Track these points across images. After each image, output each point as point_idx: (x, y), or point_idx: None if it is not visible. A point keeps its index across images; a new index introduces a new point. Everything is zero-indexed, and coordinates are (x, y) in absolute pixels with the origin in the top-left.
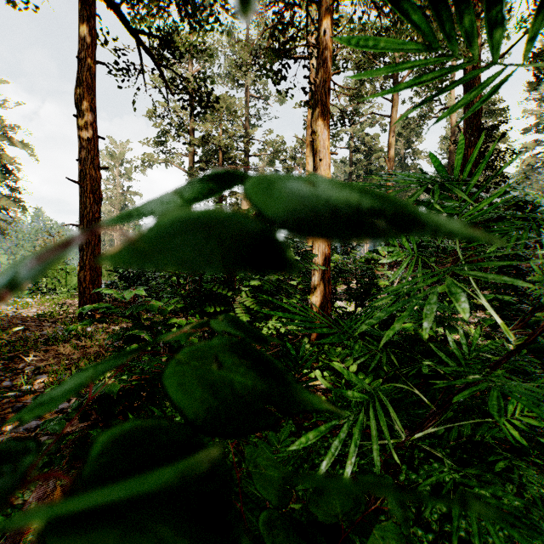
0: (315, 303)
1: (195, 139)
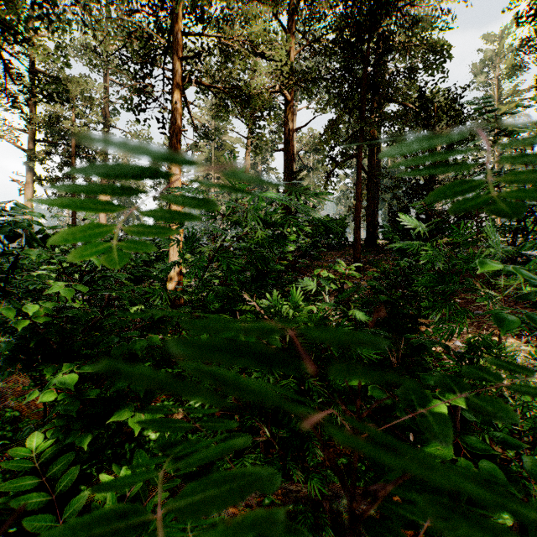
0: (171, 288)
1: (38, 117)
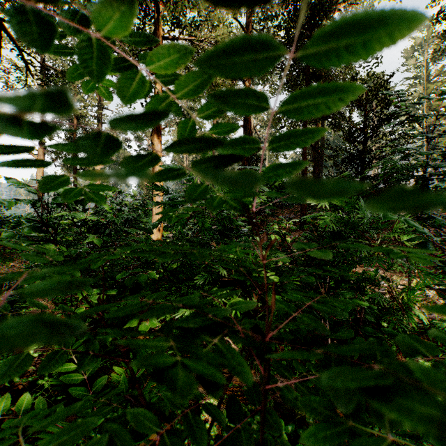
0: (154, 238)
1: None
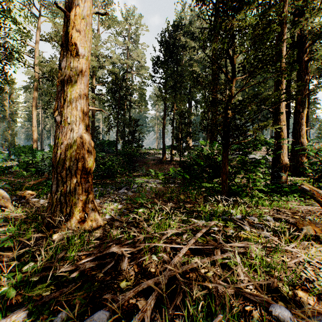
0: None
1: None
